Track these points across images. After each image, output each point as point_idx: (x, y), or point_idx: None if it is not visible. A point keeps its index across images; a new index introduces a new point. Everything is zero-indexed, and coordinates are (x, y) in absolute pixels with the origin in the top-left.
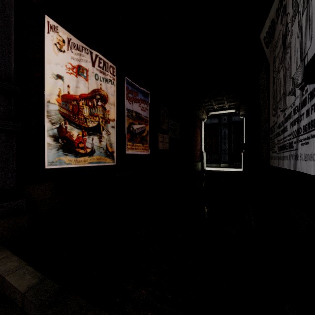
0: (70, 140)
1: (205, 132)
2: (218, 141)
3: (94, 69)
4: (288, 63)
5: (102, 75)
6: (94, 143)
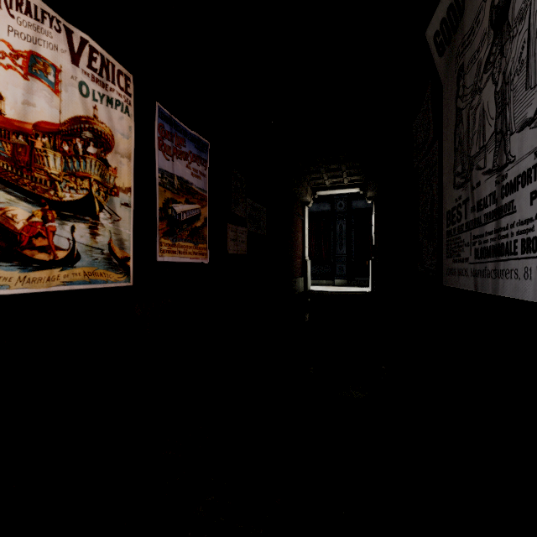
0: (4, 229)
1: (310, 225)
2: (330, 241)
3: (78, 71)
4: (517, 58)
5: (99, 87)
6: (78, 239)
